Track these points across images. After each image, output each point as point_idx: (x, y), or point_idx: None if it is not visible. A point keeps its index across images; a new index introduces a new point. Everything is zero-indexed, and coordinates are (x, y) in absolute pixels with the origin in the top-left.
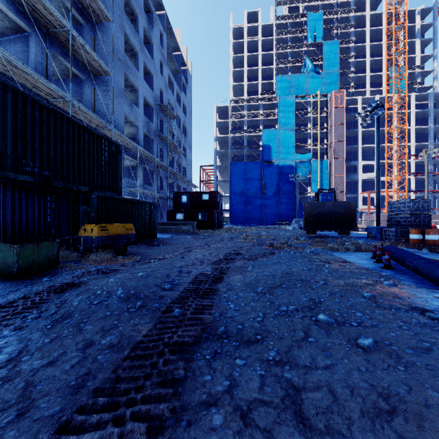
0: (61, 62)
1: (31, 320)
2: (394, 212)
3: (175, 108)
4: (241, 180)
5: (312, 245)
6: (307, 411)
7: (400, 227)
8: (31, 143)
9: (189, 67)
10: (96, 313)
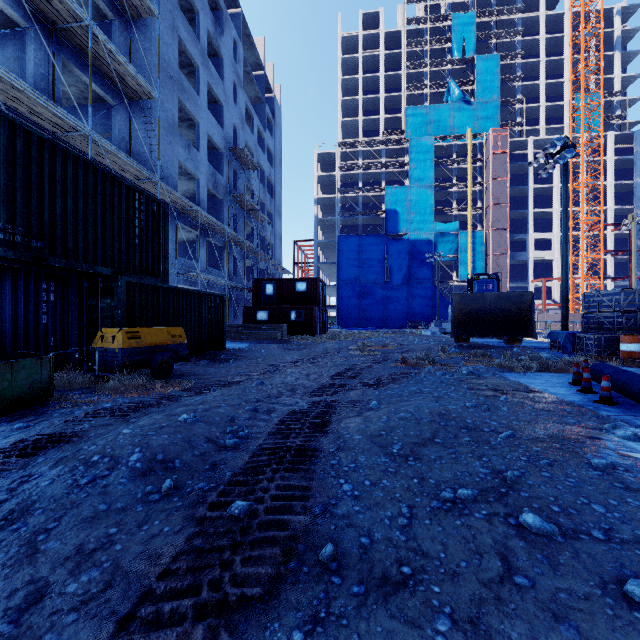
0: (78, 79)
1: None
2: (594, 309)
3: (256, 153)
4: (353, 262)
5: (468, 360)
6: None
7: (603, 332)
8: (9, 193)
9: (277, 94)
10: (78, 508)
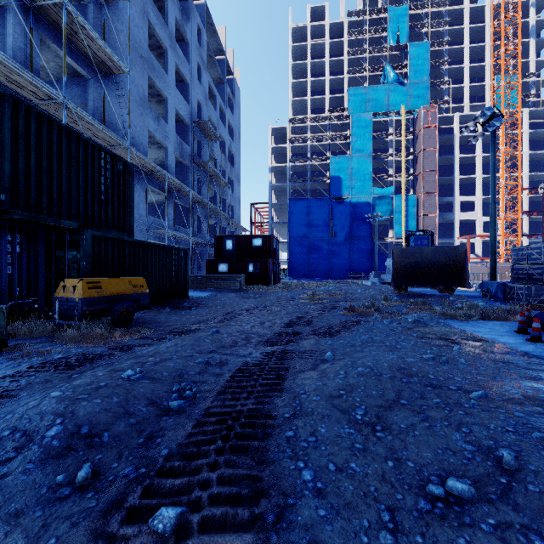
0: (56, 54)
1: None
2: (523, 261)
3: (218, 127)
4: (303, 222)
5: (410, 308)
6: None
7: (532, 282)
8: None
9: (237, 77)
10: None
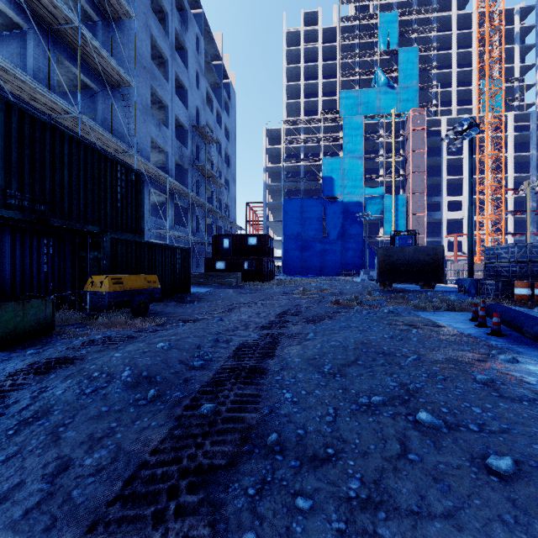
0: (69, 70)
1: None
2: (493, 259)
3: (215, 130)
4: (296, 221)
5: (389, 302)
6: None
7: (501, 279)
8: (18, 167)
9: (232, 80)
10: (86, 409)
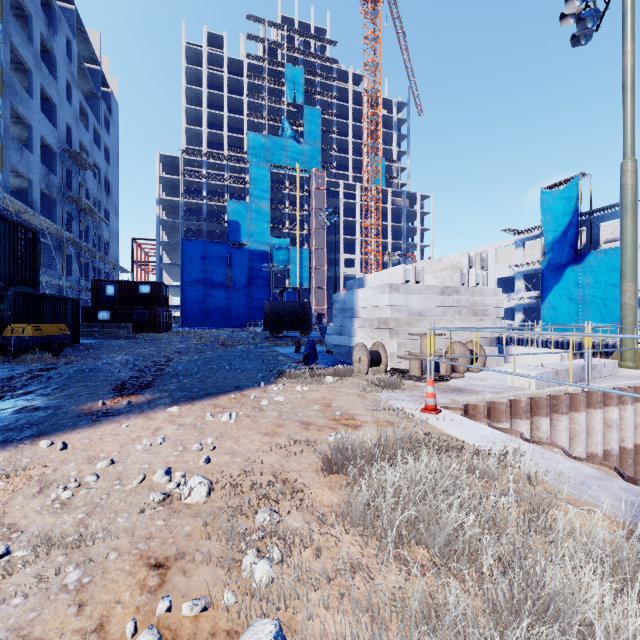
0: None
1: (46, 380)
2: None
3: (92, 151)
4: (198, 265)
5: (264, 343)
6: (206, 381)
7: None
8: None
9: (114, 88)
10: (93, 374)
